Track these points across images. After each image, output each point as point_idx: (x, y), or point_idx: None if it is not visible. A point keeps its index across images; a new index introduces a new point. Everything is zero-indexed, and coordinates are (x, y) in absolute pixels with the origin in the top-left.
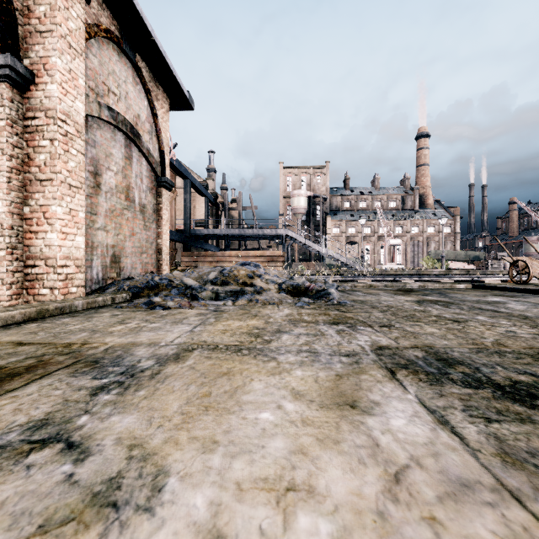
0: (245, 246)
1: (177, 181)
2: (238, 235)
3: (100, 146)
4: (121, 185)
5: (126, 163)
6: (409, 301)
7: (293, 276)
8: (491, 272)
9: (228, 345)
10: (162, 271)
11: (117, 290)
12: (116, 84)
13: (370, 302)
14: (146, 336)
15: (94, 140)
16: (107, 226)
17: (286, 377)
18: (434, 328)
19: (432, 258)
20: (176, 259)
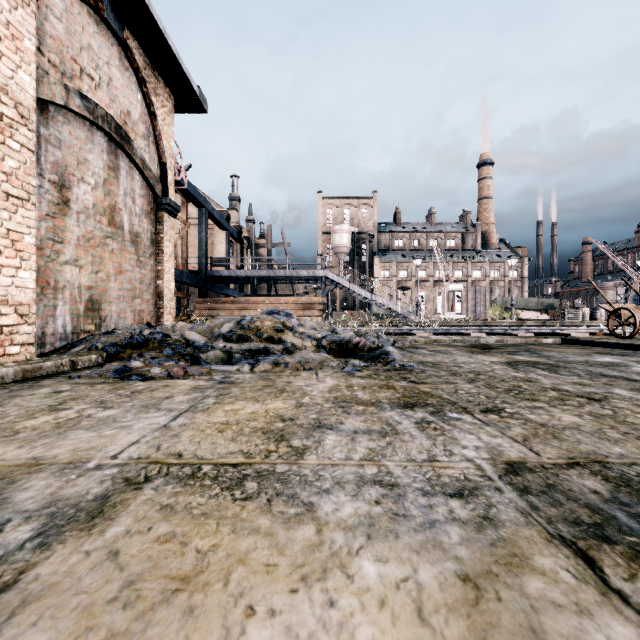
0: (276, 291)
1: (192, 211)
2: (267, 277)
3: (69, 147)
4: (102, 205)
5: (110, 175)
6: (497, 362)
7: (336, 329)
8: (570, 323)
9: (221, 466)
10: (163, 322)
11: (87, 348)
12: (94, 65)
13: (446, 365)
14: (73, 441)
15: (59, 138)
16: (80, 260)
17: (341, 595)
18: (572, 415)
19: (500, 307)
20: (189, 307)
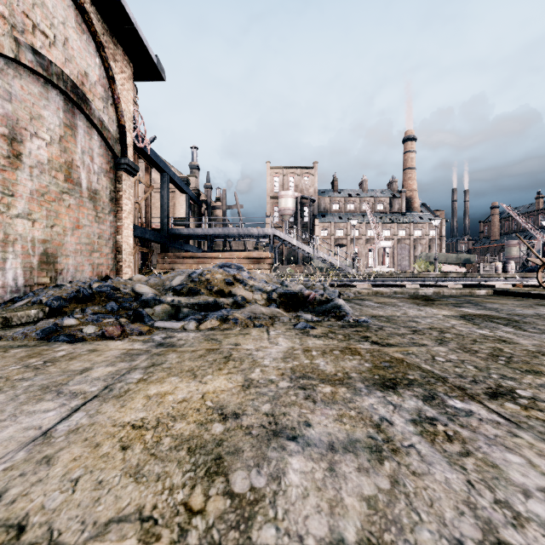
0: (230, 247)
1: (156, 177)
2: (222, 235)
3: (21, 101)
4: (58, 161)
5: (67, 133)
6: (450, 316)
7: (284, 281)
8: (488, 275)
9: None
10: (122, 275)
11: (31, 302)
12: (48, 22)
13: (401, 320)
14: None
15: (9, 91)
16: (33, 214)
17: None
18: None
19: (425, 261)
20: (154, 261)
